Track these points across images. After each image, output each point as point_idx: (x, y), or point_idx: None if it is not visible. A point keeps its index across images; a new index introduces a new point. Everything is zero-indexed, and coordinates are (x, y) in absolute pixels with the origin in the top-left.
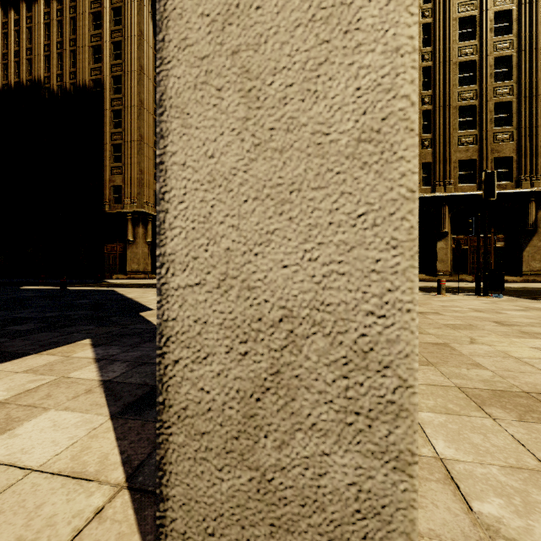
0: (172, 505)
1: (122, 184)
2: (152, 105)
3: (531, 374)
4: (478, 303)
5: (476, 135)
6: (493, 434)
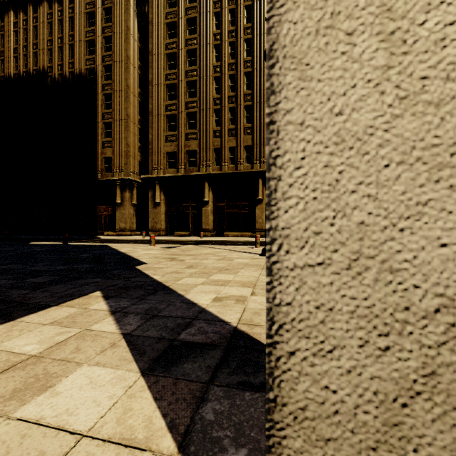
0: None
1: (111, 156)
2: (137, 89)
3: None
4: None
5: None
6: None
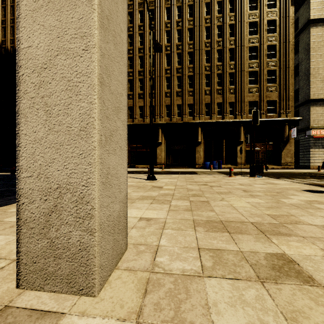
0: (22, 254)
1: None
2: None
3: (232, 213)
4: (246, 181)
5: (258, 88)
6: (189, 236)
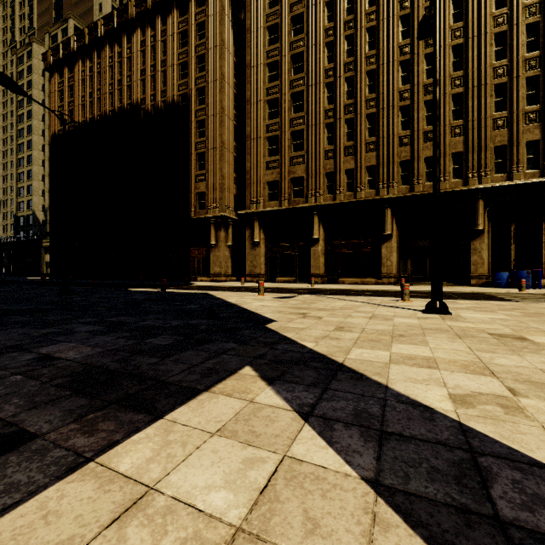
0: None
1: (205, 191)
2: (232, 111)
3: None
4: None
5: None
6: None
